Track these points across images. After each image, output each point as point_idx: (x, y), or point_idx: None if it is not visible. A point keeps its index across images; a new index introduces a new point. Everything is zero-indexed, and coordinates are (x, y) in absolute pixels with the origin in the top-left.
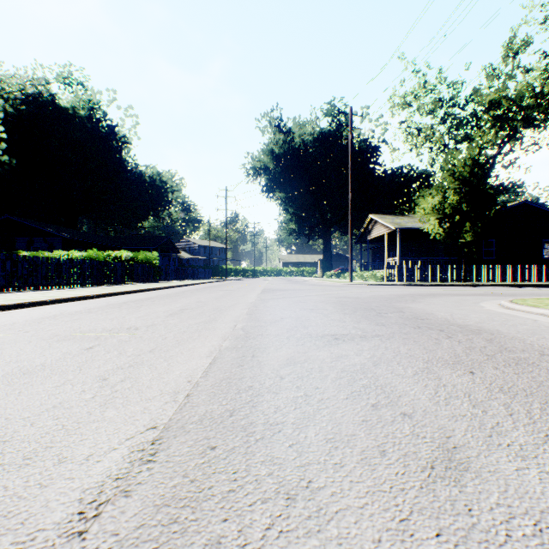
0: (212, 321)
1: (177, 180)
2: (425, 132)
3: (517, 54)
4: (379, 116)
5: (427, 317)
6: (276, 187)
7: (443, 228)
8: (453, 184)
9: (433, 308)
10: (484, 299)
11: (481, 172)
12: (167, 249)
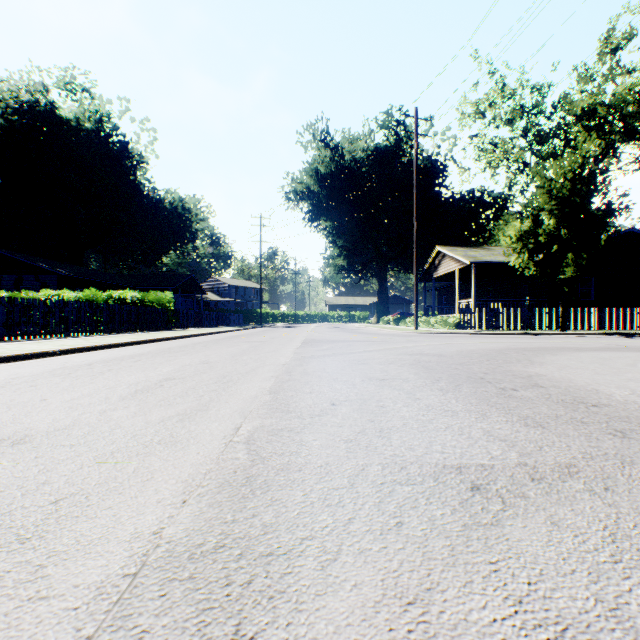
0: (197, 412)
1: (202, 207)
2: (503, 147)
3: (617, 50)
4: (446, 128)
5: (600, 401)
6: (322, 214)
7: (535, 261)
8: (548, 205)
9: (582, 376)
10: (632, 358)
11: (586, 189)
12: (190, 289)
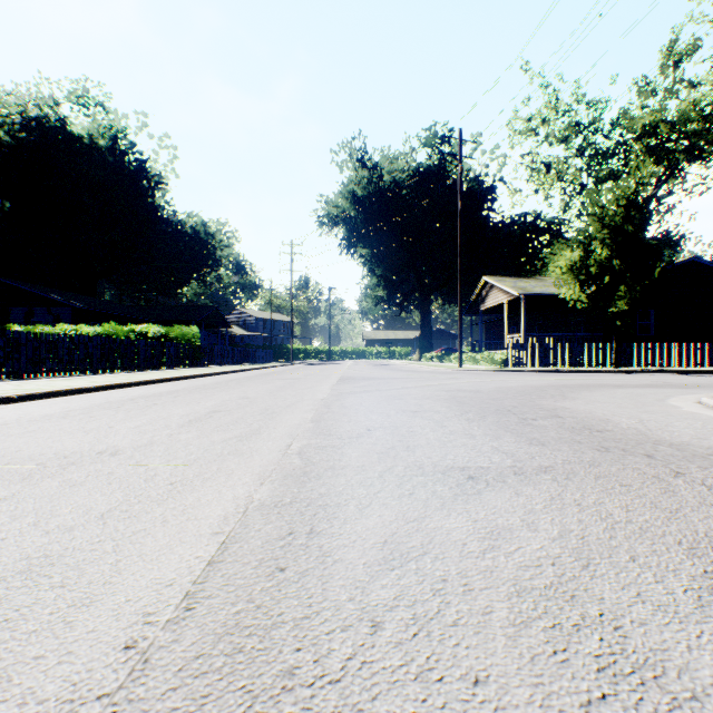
0: (252, 435)
1: (227, 232)
2: (557, 168)
3: (680, 62)
4: (495, 146)
5: (606, 427)
6: (359, 241)
7: (587, 294)
8: (601, 233)
9: (603, 409)
10: (666, 394)
11: (640, 217)
12: (214, 323)
